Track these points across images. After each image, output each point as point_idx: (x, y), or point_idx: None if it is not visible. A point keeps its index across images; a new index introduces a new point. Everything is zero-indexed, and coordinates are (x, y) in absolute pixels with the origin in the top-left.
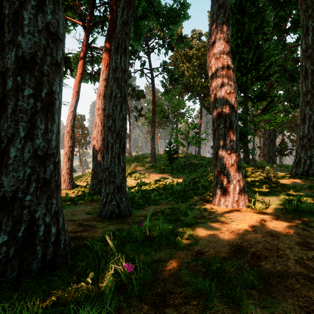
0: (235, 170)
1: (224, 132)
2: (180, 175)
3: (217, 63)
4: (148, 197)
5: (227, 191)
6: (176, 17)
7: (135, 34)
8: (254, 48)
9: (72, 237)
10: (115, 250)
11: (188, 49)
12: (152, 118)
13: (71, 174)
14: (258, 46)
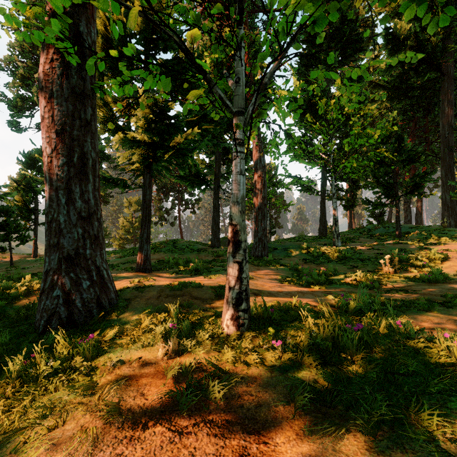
0: None
1: None
2: None
3: None
4: None
5: None
6: None
7: None
8: None
9: None
10: None
11: None
12: None
13: None
14: None
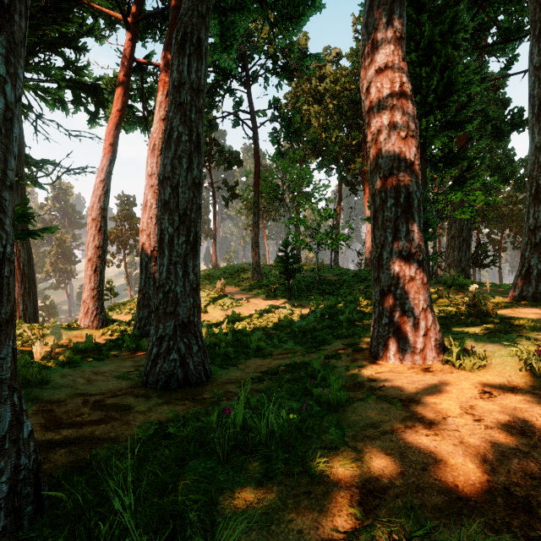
0: (418, 288)
1: (396, 214)
2: (305, 301)
3: (381, 79)
4: (246, 342)
5: (402, 330)
6: (298, 7)
7: (221, 38)
8: (441, 69)
9: (70, 438)
10: (131, 524)
11: (318, 81)
12: (254, 200)
13: (100, 299)
14: (448, 65)
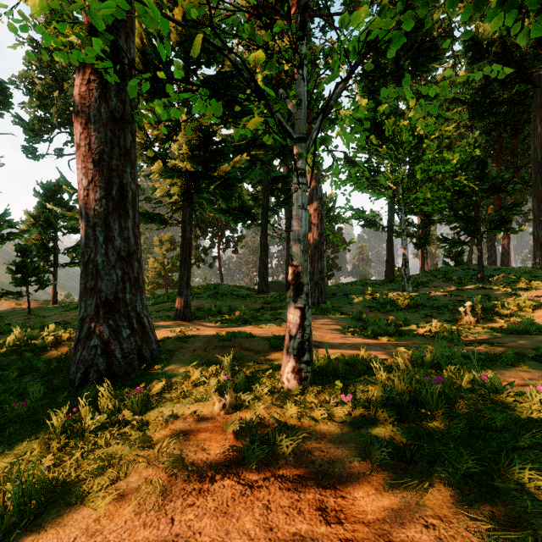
0: None
1: None
2: None
3: None
4: None
5: None
6: None
7: None
8: None
9: None
10: None
11: None
12: None
13: None
14: None
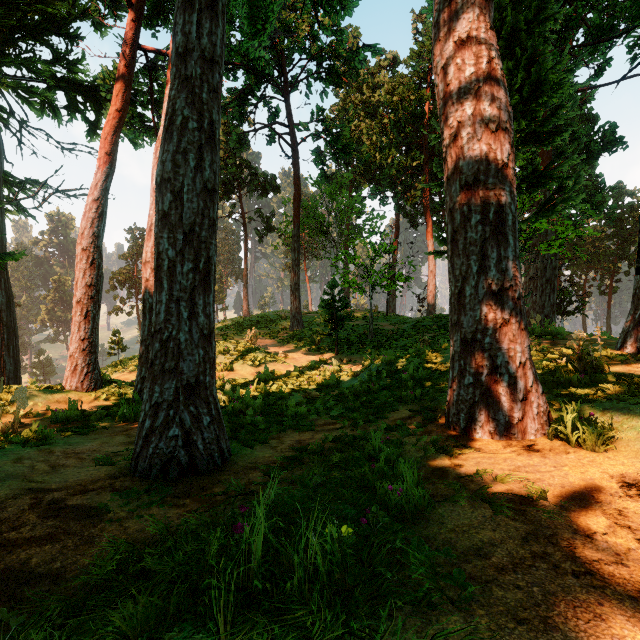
0: (513, 335)
1: (483, 234)
2: (356, 355)
3: (462, 53)
4: (281, 408)
5: (492, 392)
6: None
7: (251, 19)
8: (526, 64)
9: None
10: None
11: (370, 91)
12: (293, 232)
13: (92, 353)
14: (535, 59)
